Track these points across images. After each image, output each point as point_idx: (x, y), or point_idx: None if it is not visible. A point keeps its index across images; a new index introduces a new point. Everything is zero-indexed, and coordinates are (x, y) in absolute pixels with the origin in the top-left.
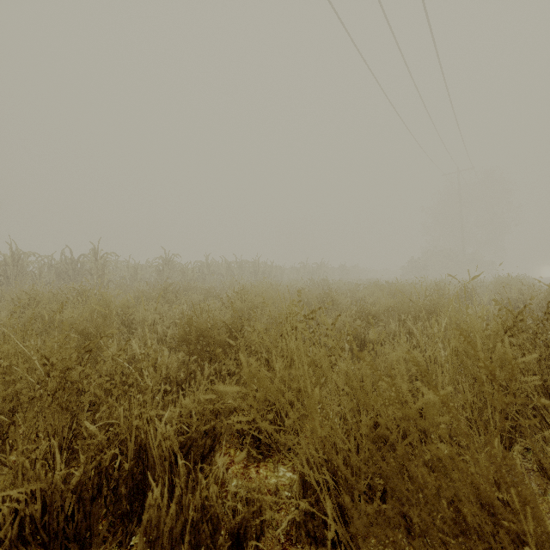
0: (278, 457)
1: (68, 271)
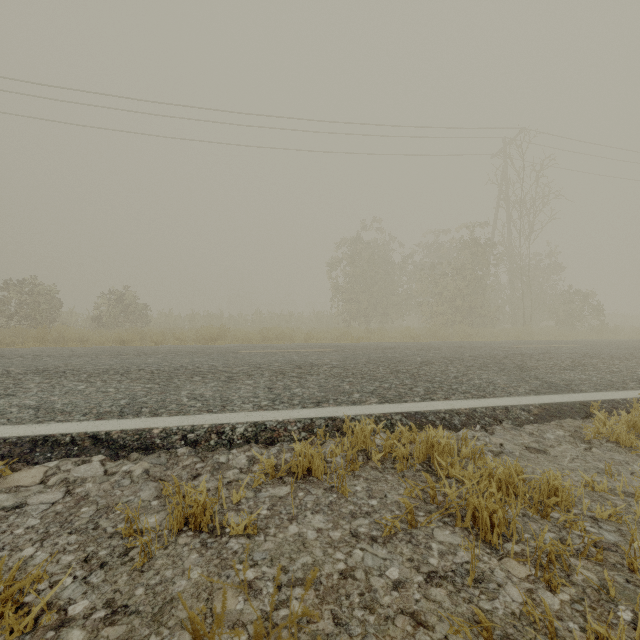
0: None
1: None
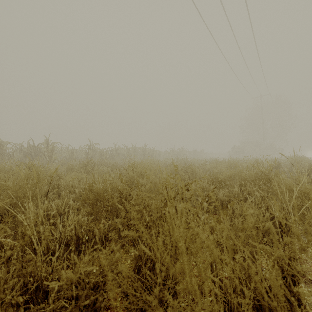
0: None
1: (31, 153)
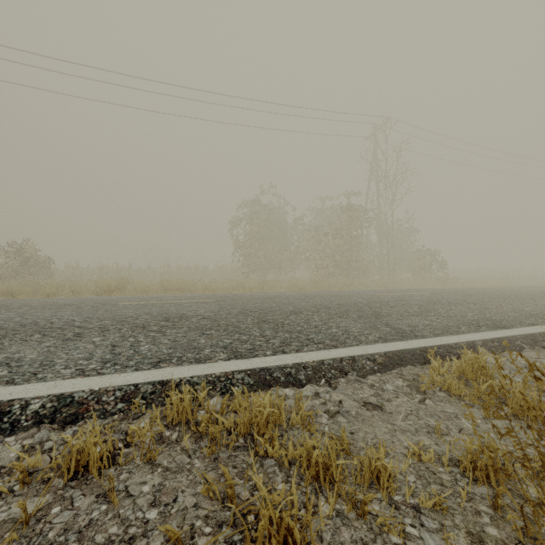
0: None
1: None
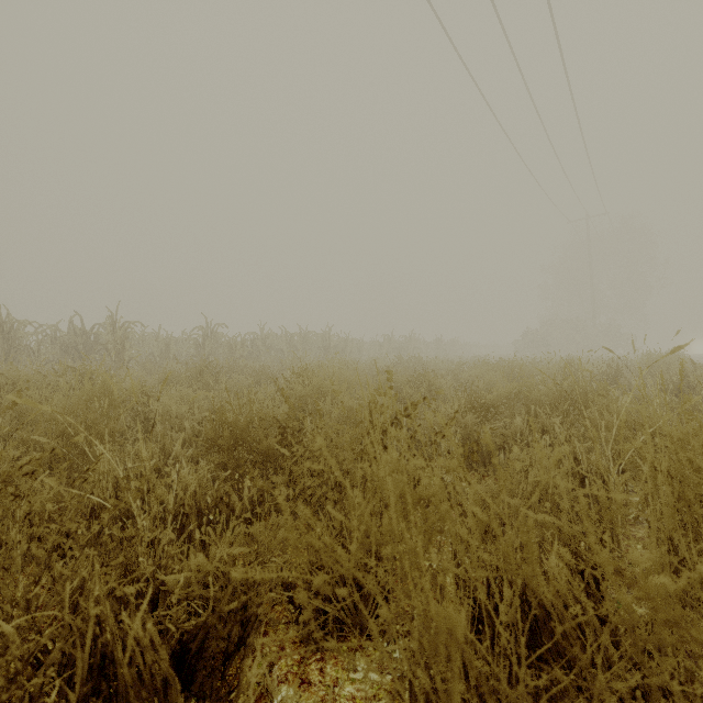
0: (355, 646)
1: (77, 345)
